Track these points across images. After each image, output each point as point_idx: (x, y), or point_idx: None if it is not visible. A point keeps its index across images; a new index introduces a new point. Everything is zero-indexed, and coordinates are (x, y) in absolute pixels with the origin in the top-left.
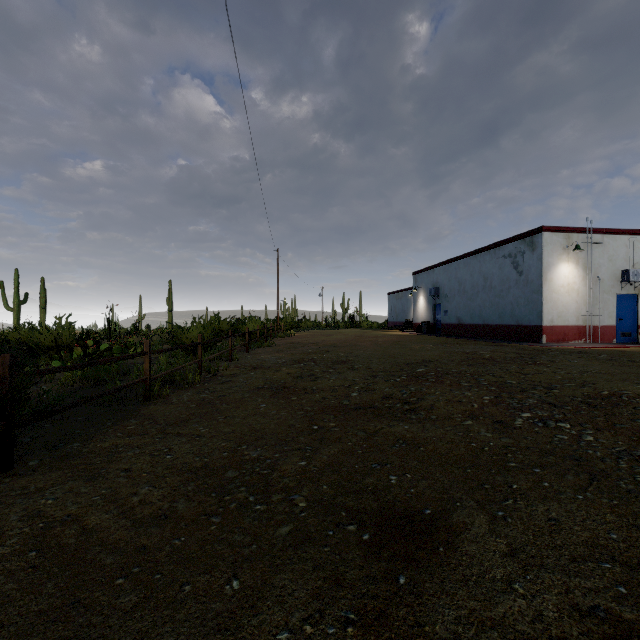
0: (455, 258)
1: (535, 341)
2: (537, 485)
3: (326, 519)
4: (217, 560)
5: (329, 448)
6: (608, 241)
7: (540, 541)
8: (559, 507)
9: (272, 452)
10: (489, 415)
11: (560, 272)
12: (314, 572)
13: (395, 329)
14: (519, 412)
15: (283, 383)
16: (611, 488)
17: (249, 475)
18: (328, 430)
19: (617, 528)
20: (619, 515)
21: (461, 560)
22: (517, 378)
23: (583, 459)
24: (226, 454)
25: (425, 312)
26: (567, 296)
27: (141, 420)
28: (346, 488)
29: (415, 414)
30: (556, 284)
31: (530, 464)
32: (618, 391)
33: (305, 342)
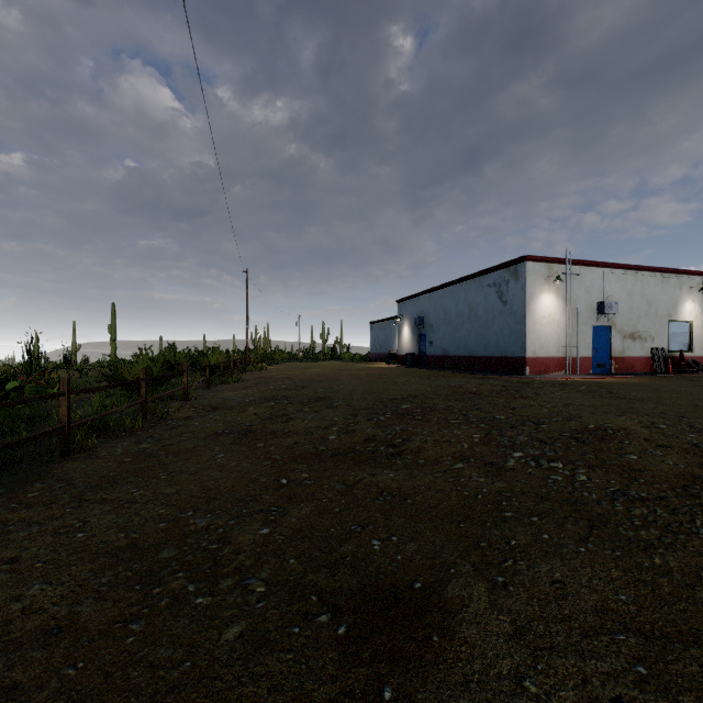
0: (440, 286)
1: (519, 373)
2: (537, 538)
3: (291, 609)
4: (128, 695)
5: (299, 508)
6: (585, 273)
7: (547, 613)
8: (562, 565)
9: (226, 518)
10: (480, 456)
11: (542, 303)
12: (270, 696)
13: (378, 361)
14: (511, 451)
15: (248, 426)
16: (611, 536)
17: (192, 553)
18: (299, 484)
19: (624, 586)
20: (624, 569)
21: (460, 652)
22: (505, 413)
23: (580, 503)
24: (164, 525)
25: (410, 343)
26: (548, 327)
27: (50, 483)
28: (319, 561)
29: (401, 458)
30: (538, 315)
31: (527, 512)
32: (603, 424)
33: (278, 376)
